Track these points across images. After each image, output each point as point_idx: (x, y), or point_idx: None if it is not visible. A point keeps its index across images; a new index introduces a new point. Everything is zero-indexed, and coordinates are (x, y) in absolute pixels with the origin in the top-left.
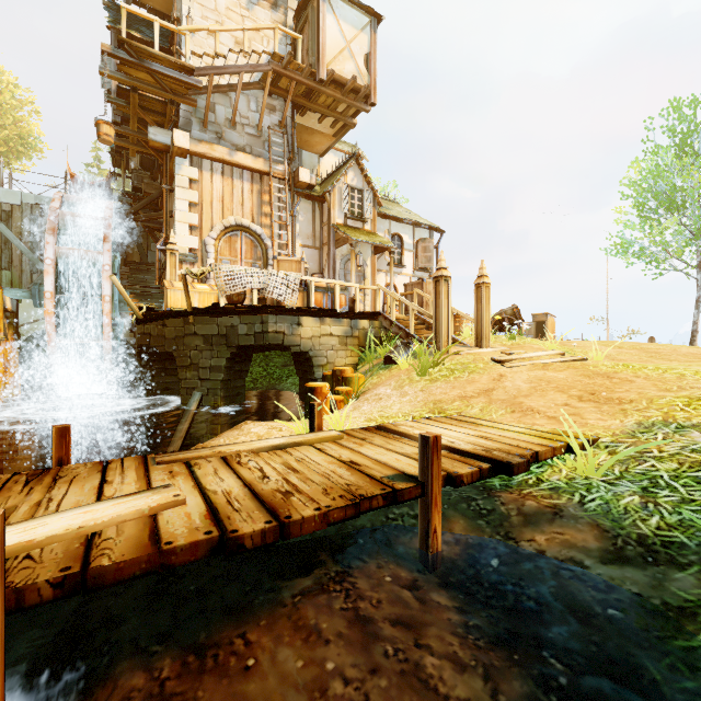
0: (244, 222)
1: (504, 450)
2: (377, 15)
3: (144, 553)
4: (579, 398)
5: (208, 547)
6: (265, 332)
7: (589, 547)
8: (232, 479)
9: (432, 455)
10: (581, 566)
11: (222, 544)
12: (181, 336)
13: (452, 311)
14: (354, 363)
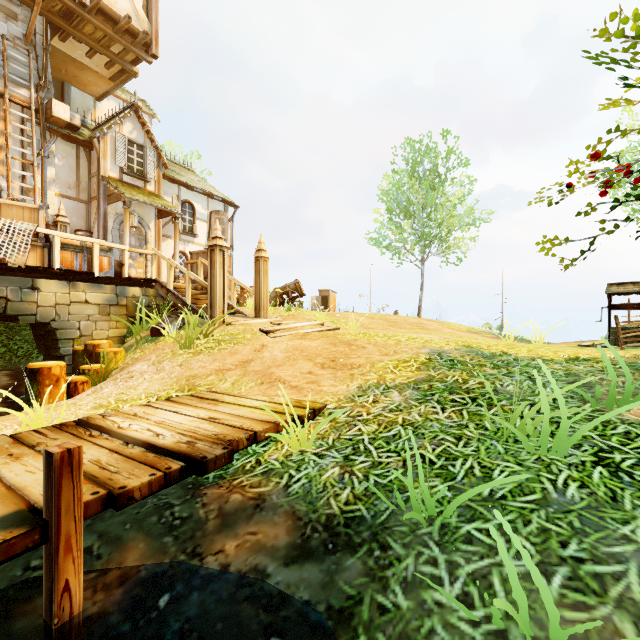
0: None
1: (220, 436)
2: None
3: None
4: (322, 365)
5: None
6: None
7: (278, 545)
8: None
9: (58, 479)
10: (262, 576)
11: None
12: None
13: (235, 282)
14: (121, 335)
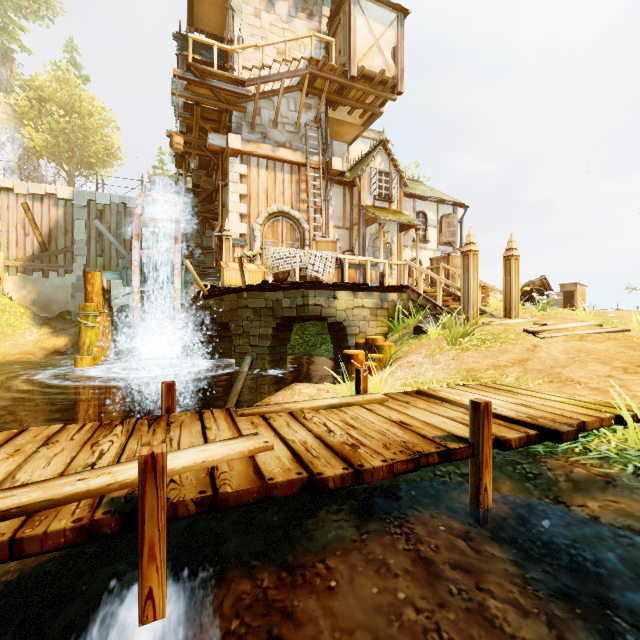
0: (285, 209)
1: (548, 418)
2: (403, 10)
3: (255, 485)
4: (624, 370)
5: (300, 485)
6: (305, 305)
7: None
8: (304, 431)
9: (482, 419)
10: (639, 535)
11: (310, 484)
12: (235, 309)
13: (479, 283)
14: (383, 332)
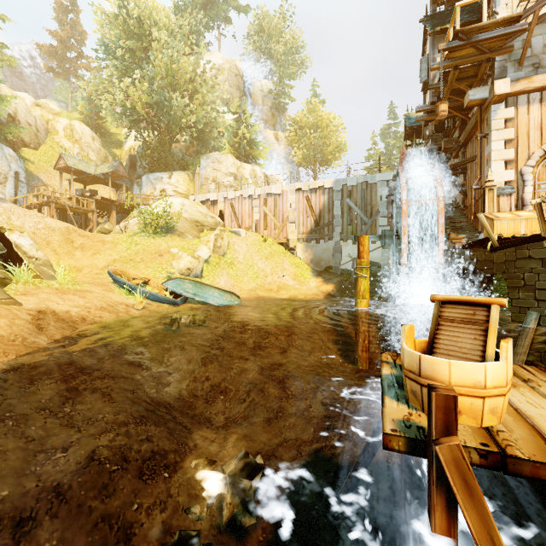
0: None
1: None
2: None
3: None
4: None
5: None
6: None
7: None
8: None
9: None
10: None
11: None
12: (511, 260)
13: None
14: None
